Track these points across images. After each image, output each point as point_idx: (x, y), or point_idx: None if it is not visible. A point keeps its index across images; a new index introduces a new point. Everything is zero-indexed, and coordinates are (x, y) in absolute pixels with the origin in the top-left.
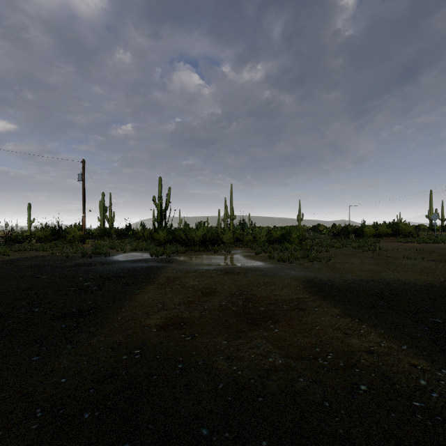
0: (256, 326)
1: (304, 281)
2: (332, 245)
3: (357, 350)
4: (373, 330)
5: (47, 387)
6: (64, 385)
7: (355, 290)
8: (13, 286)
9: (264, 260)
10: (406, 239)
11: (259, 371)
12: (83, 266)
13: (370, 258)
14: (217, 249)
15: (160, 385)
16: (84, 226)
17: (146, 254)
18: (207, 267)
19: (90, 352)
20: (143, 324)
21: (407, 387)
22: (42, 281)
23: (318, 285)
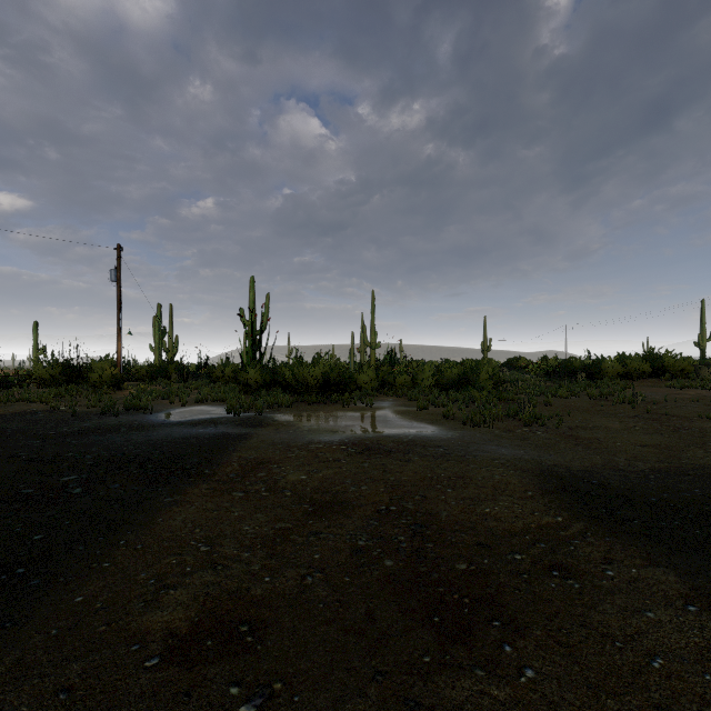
0: (461, 645)
1: (536, 473)
2: (552, 393)
3: None
4: None
5: None
6: None
7: (662, 500)
8: None
9: (436, 421)
10: (681, 382)
11: None
12: (90, 434)
13: (635, 417)
14: (349, 400)
15: None
16: (120, 359)
17: (221, 409)
18: (328, 436)
19: None
20: (133, 628)
21: None
22: None
23: (569, 485)
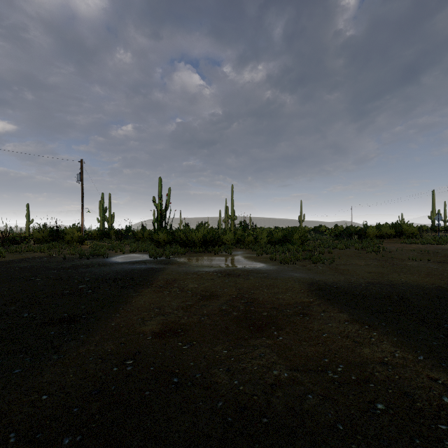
0: (259, 333)
1: (308, 283)
2: (334, 246)
3: (370, 361)
4: (385, 338)
5: (25, 406)
6: (45, 402)
7: (361, 293)
8: (4, 289)
9: (266, 261)
10: (410, 240)
11: (263, 386)
12: (79, 268)
13: (374, 259)
14: (218, 251)
15: (153, 402)
16: (83, 226)
17: (145, 256)
18: (207, 269)
19: (78, 364)
20: (138, 331)
21: (429, 405)
22: (35, 283)
23: (322, 288)
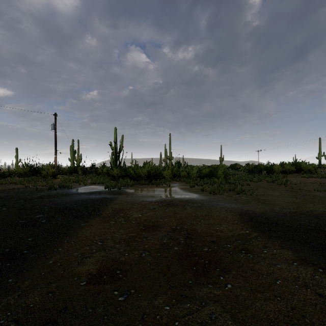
0: (203, 277)
1: (239, 214)
2: (250, 180)
3: None
4: None
5: None
6: None
7: (291, 224)
8: None
9: (198, 192)
10: (308, 175)
11: None
12: (45, 198)
13: (286, 190)
14: (159, 183)
15: None
16: (56, 164)
17: (102, 187)
18: (150, 198)
19: None
20: (74, 272)
21: None
22: None
23: (253, 218)
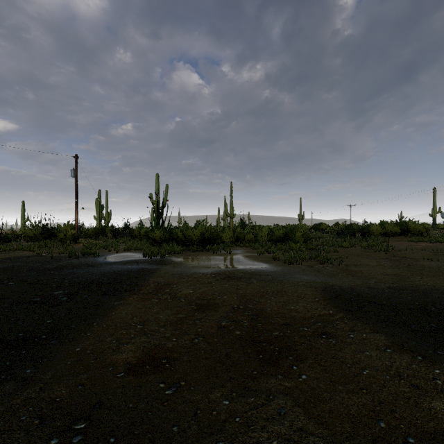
0: (272, 366)
1: (322, 289)
2: (339, 245)
3: None
4: None
5: None
6: None
7: (389, 302)
8: None
9: (268, 261)
10: (417, 238)
11: None
12: (64, 269)
13: (386, 259)
14: (216, 249)
15: None
16: (77, 224)
17: (140, 254)
18: (204, 270)
19: None
20: (108, 361)
21: None
22: (5, 288)
23: (339, 295)
